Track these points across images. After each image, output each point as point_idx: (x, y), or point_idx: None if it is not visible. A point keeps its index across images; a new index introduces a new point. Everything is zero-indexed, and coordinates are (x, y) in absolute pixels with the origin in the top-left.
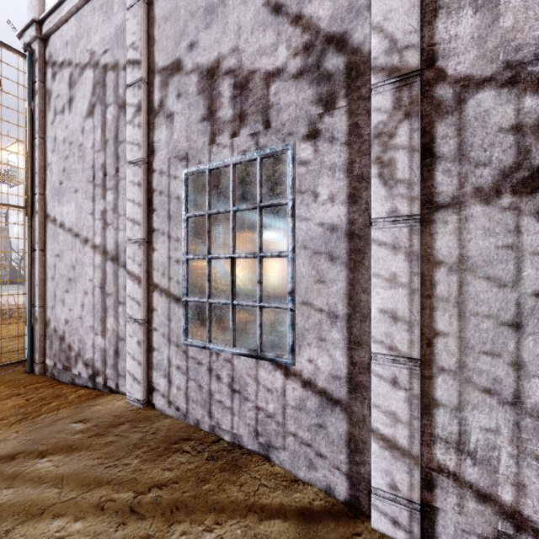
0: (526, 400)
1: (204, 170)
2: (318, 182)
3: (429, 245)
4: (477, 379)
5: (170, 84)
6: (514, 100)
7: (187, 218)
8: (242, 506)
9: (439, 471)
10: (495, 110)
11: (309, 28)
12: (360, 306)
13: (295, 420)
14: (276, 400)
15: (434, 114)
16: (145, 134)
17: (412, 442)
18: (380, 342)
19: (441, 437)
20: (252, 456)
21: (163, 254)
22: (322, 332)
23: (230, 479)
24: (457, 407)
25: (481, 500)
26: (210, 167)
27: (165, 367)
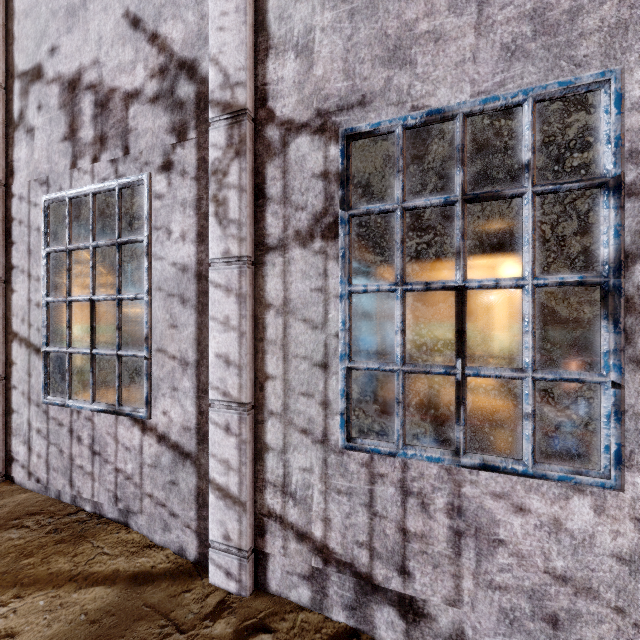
0: (331, 437)
1: (64, 198)
2: (172, 218)
3: (261, 287)
4: (297, 420)
5: (31, 93)
6: (323, 148)
7: (47, 254)
8: (64, 577)
9: (269, 516)
10: (310, 156)
11: (164, 49)
12: (207, 352)
13: (151, 480)
14: (134, 459)
15: (265, 155)
16: (1, 150)
17: (241, 489)
18: (216, 388)
19: (271, 481)
20: (108, 525)
21: (23, 296)
22: (175, 381)
23: (64, 551)
24: (283, 449)
25: (300, 540)
26: (69, 194)
27: (25, 432)
